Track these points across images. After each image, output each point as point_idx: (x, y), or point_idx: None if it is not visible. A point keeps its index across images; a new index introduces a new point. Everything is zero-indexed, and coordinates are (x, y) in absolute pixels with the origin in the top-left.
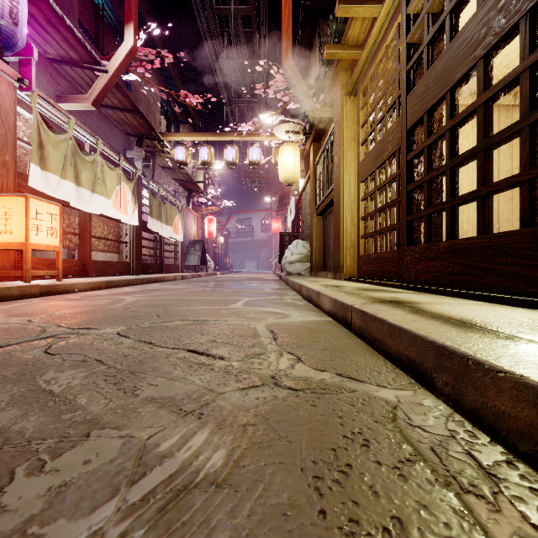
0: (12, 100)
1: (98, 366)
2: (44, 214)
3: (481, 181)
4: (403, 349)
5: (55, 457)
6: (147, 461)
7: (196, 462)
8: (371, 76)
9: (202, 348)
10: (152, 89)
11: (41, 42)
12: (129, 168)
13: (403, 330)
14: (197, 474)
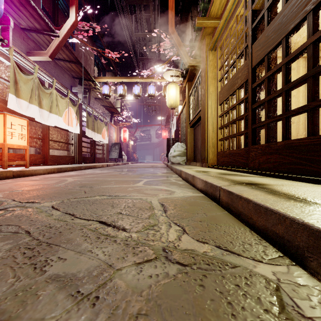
0: None
1: (25, 237)
2: (17, 125)
3: (310, 98)
4: (269, 225)
5: None
6: None
7: None
8: (225, 36)
9: (110, 219)
10: (87, 48)
11: (17, 17)
12: (74, 98)
13: (269, 210)
14: None
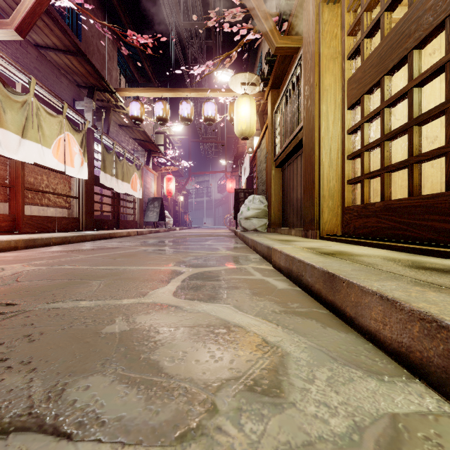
0: None
1: None
2: None
3: None
4: None
5: None
6: None
7: None
8: None
9: None
10: (91, 21)
11: None
12: (78, 119)
13: None
14: None
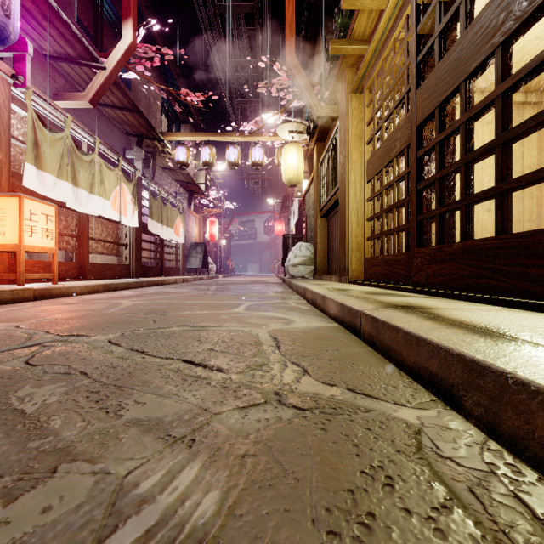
0: (6, 97)
1: (82, 379)
2: (39, 215)
3: (499, 177)
4: (422, 361)
5: (9, 502)
6: (121, 509)
7: (181, 510)
8: (377, 71)
9: (198, 358)
10: (152, 87)
11: (37, 38)
12: (129, 169)
13: (422, 340)
14: (182, 528)
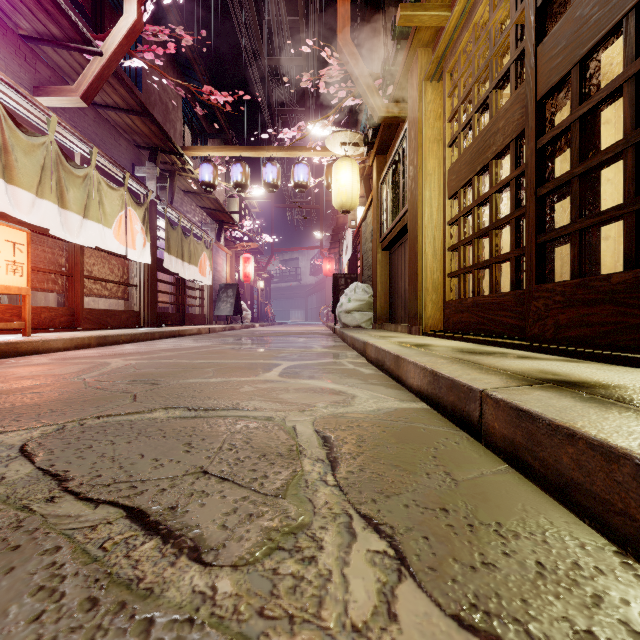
0: None
1: None
2: (2, 243)
3: None
4: None
5: None
6: None
7: None
8: (464, 44)
9: (165, 501)
10: (164, 81)
11: (9, 10)
12: (139, 189)
13: None
14: None
